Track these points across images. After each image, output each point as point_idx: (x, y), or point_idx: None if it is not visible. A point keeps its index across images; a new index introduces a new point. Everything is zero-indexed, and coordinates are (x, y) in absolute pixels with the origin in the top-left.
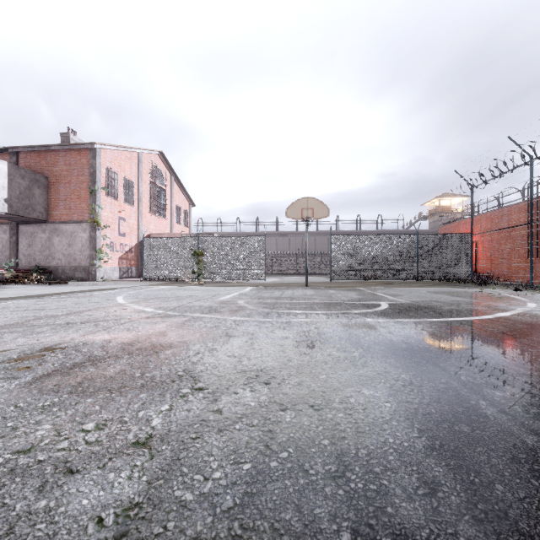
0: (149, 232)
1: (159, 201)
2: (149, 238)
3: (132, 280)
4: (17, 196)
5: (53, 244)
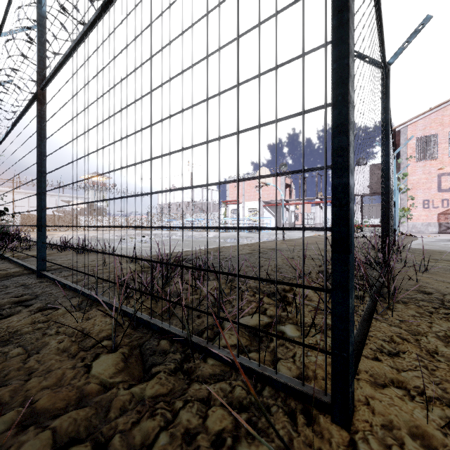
0: None
1: None
2: None
3: None
4: (375, 181)
5: None
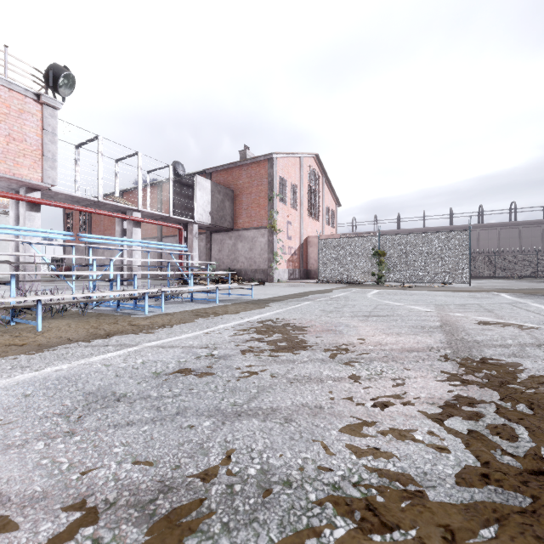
0: (307, 234)
1: (313, 203)
2: (324, 239)
3: (305, 282)
4: (216, 209)
5: (237, 249)
